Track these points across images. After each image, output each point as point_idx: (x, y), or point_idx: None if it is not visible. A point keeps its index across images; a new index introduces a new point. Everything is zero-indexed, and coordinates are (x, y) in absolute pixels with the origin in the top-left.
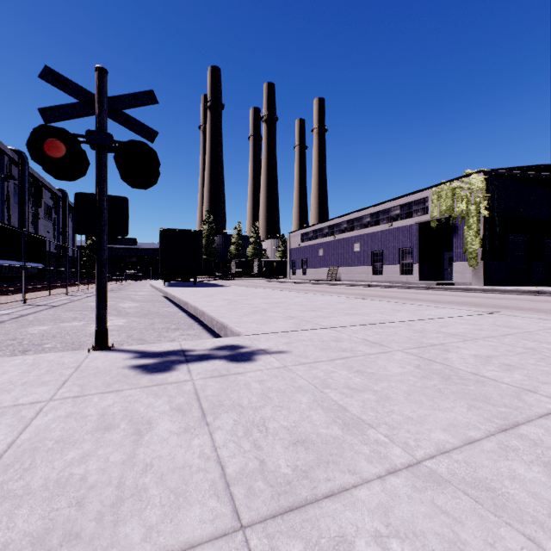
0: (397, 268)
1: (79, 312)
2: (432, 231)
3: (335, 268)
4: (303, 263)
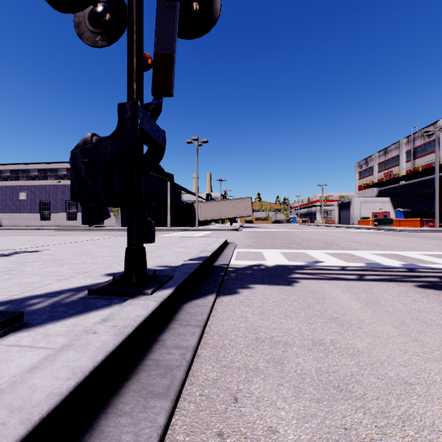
0: (64, 215)
1: None
2: None
3: None
4: None
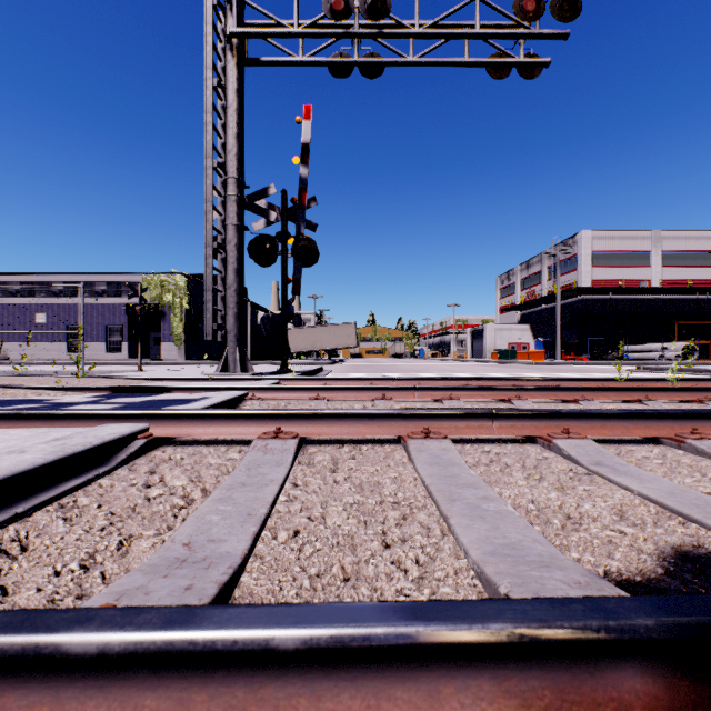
0: (104, 345)
1: None
2: None
3: None
4: None
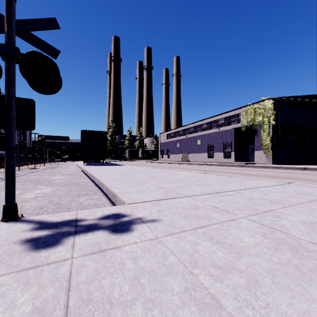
0: (222, 154)
1: (21, 184)
2: (242, 133)
3: (186, 154)
4: (168, 151)
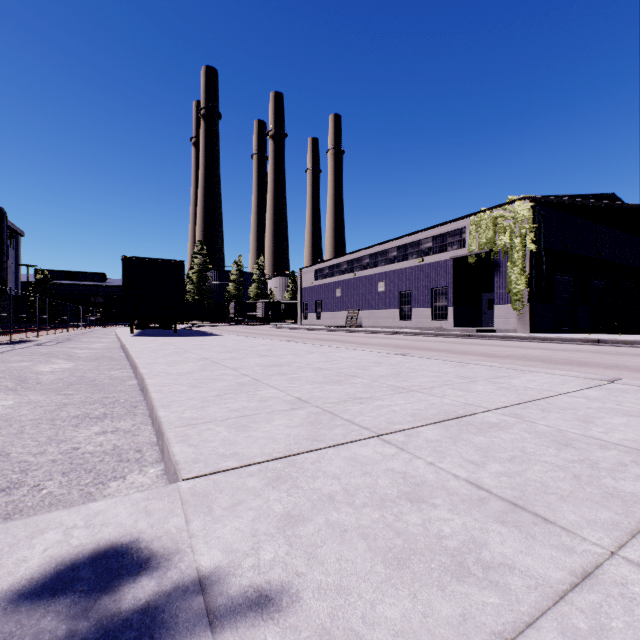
0: (429, 311)
1: None
2: (469, 268)
3: (355, 311)
4: (317, 305)
